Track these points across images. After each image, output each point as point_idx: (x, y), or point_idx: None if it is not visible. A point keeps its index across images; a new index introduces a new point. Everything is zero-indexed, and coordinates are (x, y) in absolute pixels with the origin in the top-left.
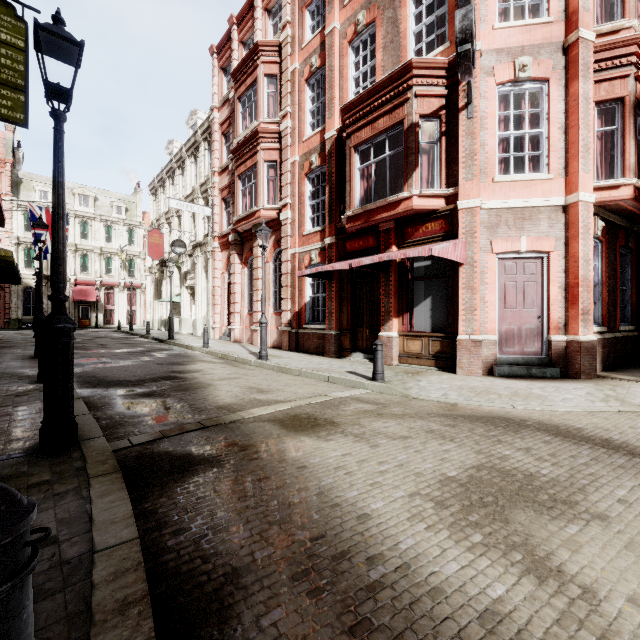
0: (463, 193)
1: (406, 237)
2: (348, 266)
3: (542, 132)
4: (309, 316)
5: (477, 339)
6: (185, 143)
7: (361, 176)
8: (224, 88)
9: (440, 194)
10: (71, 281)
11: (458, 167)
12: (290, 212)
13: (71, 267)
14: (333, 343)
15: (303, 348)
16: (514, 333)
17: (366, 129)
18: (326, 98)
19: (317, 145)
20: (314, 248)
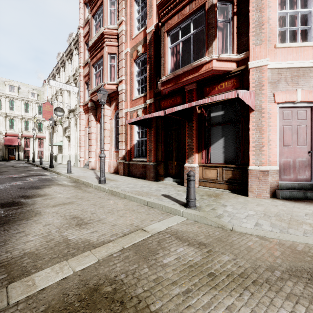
0: (253, 55)
1: (204, 95)
2: (163, 113)
3: (311, 11)
4: (136, 153)
5: (265, 169)
6: (65, 51)
7: (171, 53)
8: (86, 15)
9: (233, 59)
10: (3, 134)
11: (247, 38)
12: (124, 85)
13: (3, 126)
14: (152, 171)
15: (132, 174)
16: (290, 164)
17: (176, 16)
18: (147, 5)
19: (141, 39)
20: (139, 108)
